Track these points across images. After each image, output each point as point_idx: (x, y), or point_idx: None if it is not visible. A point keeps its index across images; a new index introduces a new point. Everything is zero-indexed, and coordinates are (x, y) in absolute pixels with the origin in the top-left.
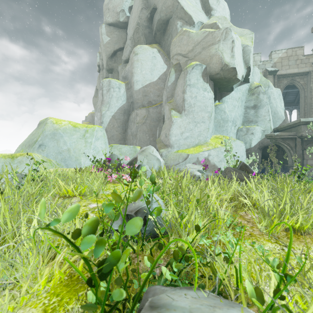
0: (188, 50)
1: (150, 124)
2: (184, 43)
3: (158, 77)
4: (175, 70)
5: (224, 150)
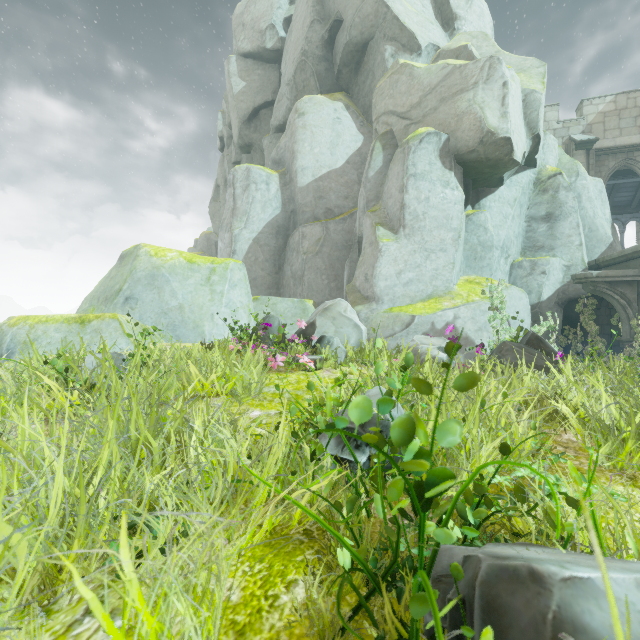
0: (410, 104)
1: (330, 256)
2: (402, 91)
3: (346, 159)
4: (384, 146)
5: (488, 308)
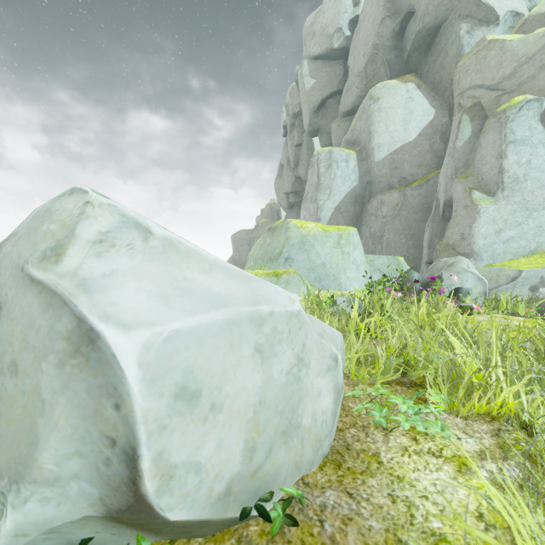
0: (502, 76)
1: (407, 218)
2: (491, 65)
3: (418, 132)
4: (472, 117)
5: None
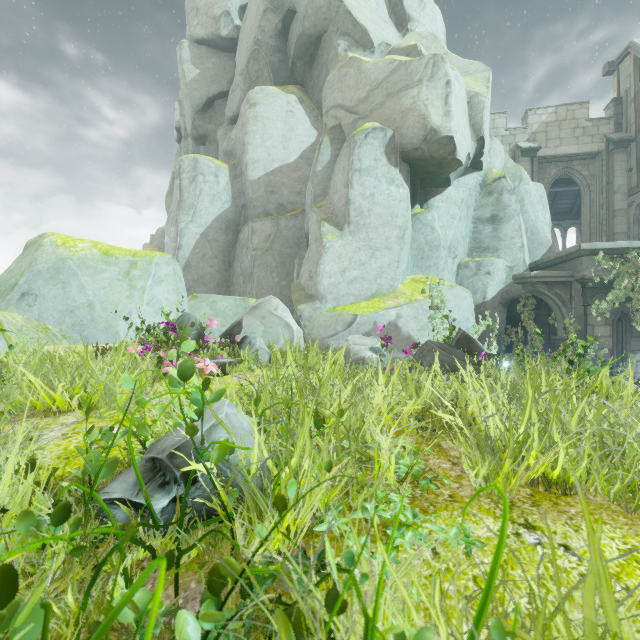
0: (358, 99)
1: (281, 253)
2: (350, 84)
3: (299, 153)
4: (332, 140)
5: (429, 307)
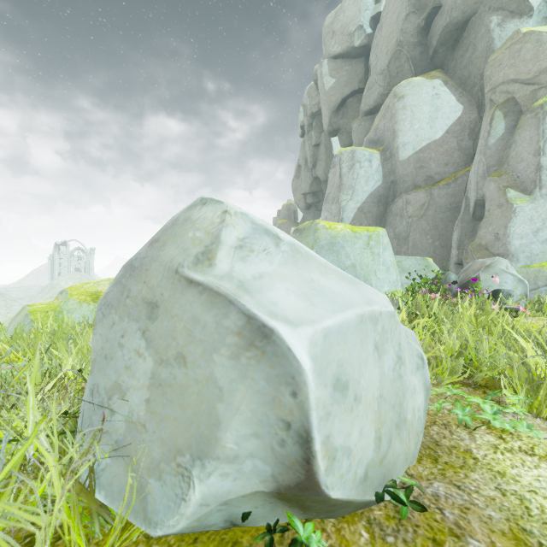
0: (538, 70)
1: (434, 218)
2: (526, 58)
3: (445, 129)
4: (505, 113)
5: None
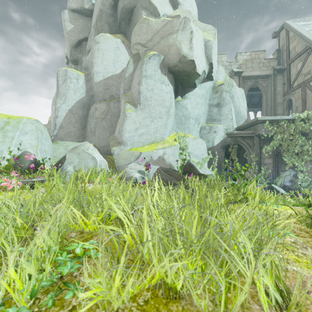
0: (147, 39)
1: (111, 120)
2: (144, 32)
3: (122, 69)
4: (134, 60)
5: (179, 148)
